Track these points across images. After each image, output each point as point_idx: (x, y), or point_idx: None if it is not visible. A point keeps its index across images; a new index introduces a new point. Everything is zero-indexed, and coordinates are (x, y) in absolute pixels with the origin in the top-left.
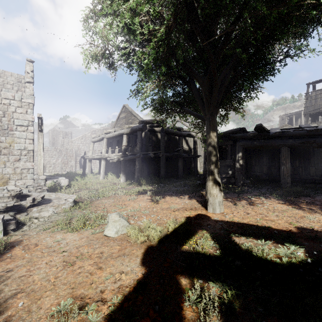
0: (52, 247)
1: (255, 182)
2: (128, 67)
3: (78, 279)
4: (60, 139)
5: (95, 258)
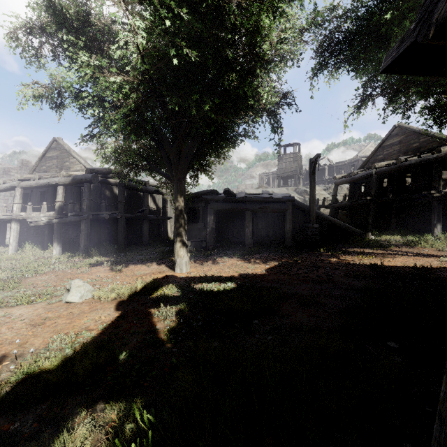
0: (0, 321)
1: (225, 245)
2: (80, 109)
3: (58, 328)
4: None
5: (67, 316)
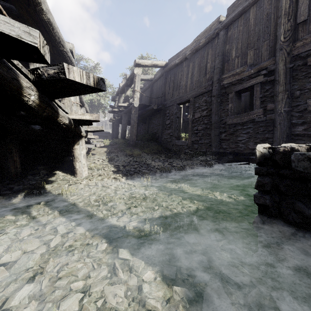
0: None
1: None
2: None
3: None
4: None
5: None
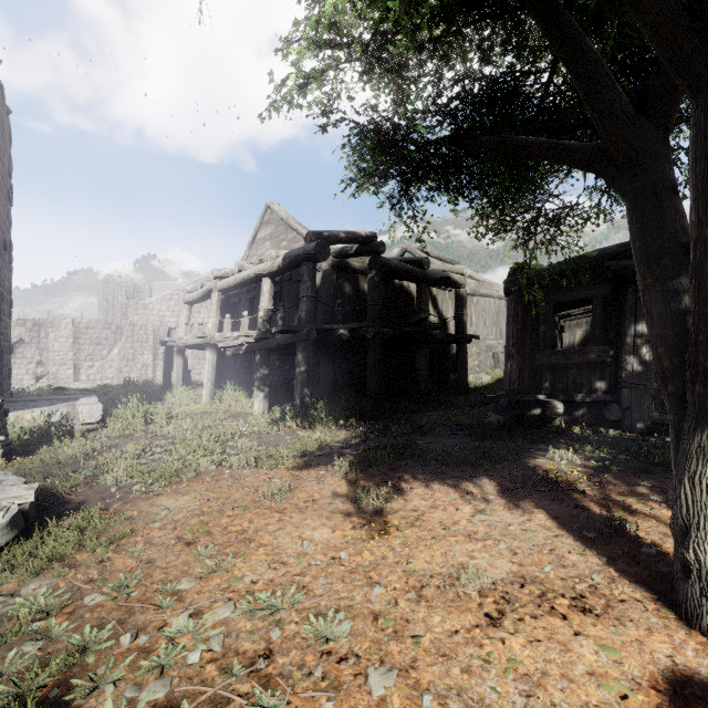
0: None
1: None
2: None
3: None
4: (120, 300)
5: None
